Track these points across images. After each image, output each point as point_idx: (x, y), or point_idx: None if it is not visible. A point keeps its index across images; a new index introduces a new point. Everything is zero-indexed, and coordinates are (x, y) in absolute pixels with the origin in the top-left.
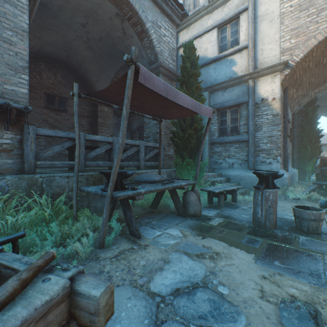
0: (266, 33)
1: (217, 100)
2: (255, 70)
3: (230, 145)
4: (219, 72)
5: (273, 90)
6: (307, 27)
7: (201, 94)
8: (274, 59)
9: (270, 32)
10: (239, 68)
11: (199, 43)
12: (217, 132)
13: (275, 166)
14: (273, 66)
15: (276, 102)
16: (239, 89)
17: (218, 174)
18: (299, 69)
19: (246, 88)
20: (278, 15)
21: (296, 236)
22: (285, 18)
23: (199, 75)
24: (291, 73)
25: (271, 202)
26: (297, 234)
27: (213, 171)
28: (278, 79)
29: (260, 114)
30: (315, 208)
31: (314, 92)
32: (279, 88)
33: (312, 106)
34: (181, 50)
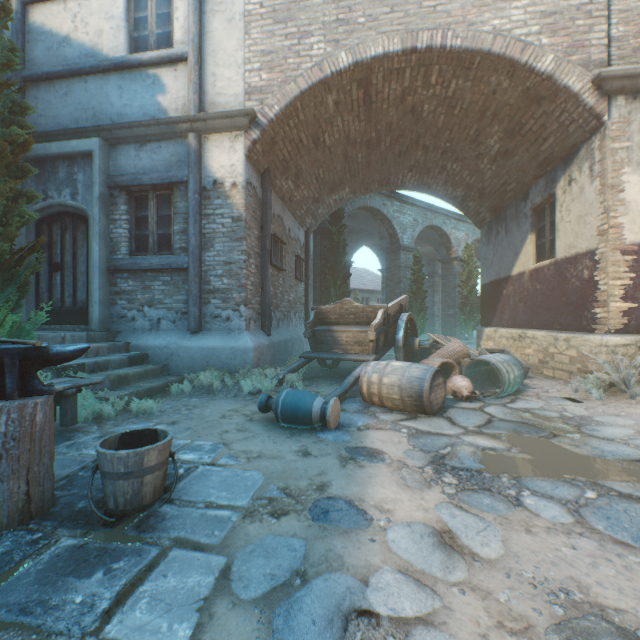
0: (222, 42)
1: (127, 167)
2: (198, 114)
3: (153, 276)
4: (130, 99)
5: (233, 167)
6: (286, 58)
7: (25, 123)
8: (235, 101)
9: (228, 43)
10: (173, 101)
11: (82, 10)
12: (126, 244)
13: (237, 326)
14: (231, 115)
15: (238, 192)
16: (173, 150)
17: (116, 346)
18: (284, 140)
19: (185, 150)
20: (242, 13)
21: (53, 541)
22: (253, 24)
23: (11, 63)
24: (267, 142)
25: (3, 443)
26: (73, 528)
27: (114, 338)
28: (242, 146)
29: (212, 212)
30: (167, 432)
31: (333, 199)
32: (243, 165)
33: (339, 225)
34: (36, 11)
